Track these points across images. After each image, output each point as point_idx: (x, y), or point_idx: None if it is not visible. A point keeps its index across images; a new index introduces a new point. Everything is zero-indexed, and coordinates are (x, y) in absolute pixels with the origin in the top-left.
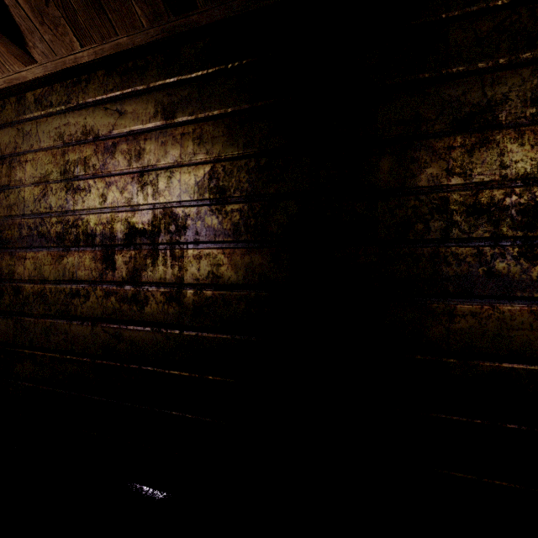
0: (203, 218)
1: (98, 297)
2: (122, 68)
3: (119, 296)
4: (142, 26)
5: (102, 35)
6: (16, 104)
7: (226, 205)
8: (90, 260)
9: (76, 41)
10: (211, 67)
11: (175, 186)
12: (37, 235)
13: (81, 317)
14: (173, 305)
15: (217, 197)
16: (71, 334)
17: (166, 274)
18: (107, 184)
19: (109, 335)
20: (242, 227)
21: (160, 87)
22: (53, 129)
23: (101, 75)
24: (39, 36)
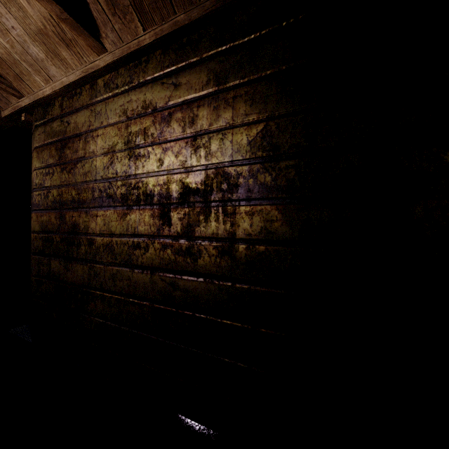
0: (255, 175)
1: (156, 249)
2: (177, 45)
3: (174, 249)
4: (198, 0)
5: (162, 16)
6: (90, 90)
7: (280, 162)
8: (149, 217)
9: (139, 26)
10: (264, 29)
11: (227, 147)
12: (106, 197)
13: (142, 266)
14: (225, 259)
15: (270, 155)
16: (133, 280)
17: (218, 229)
18: (163, 150)
19: (166, 283)
20: (298, 183)
21: (213, 56)
22: (118, 107)
23: (158, 54)
24: (111, 27)
